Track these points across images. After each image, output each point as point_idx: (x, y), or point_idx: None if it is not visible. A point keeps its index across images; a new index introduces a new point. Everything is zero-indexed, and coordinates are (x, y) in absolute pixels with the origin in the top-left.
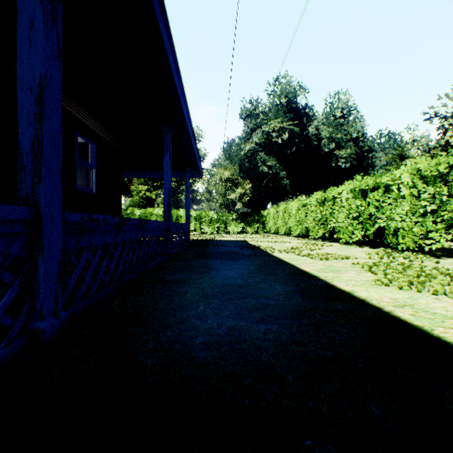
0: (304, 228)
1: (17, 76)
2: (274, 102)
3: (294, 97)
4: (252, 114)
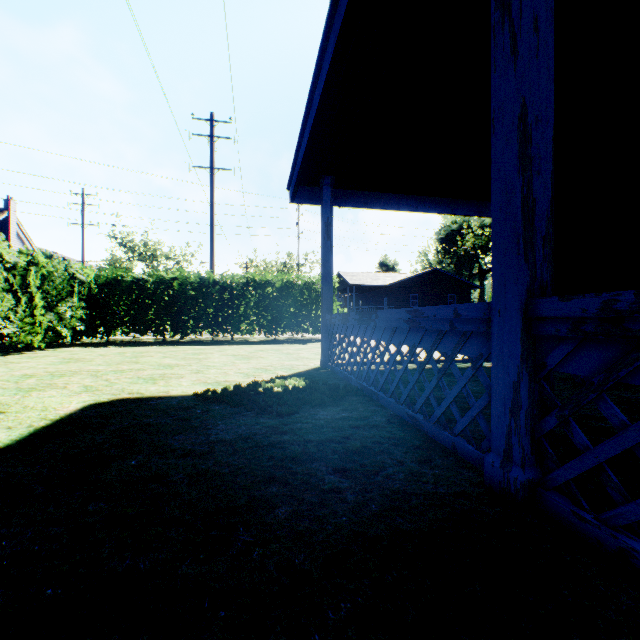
0: None
1: None
2: None
3: None
4: None
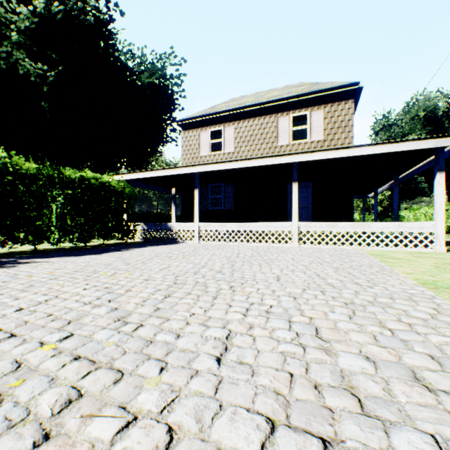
0: (445, 226)
1: (394, 204)
2: (410, 116)
3: (433, 108)
4: (384, 126)
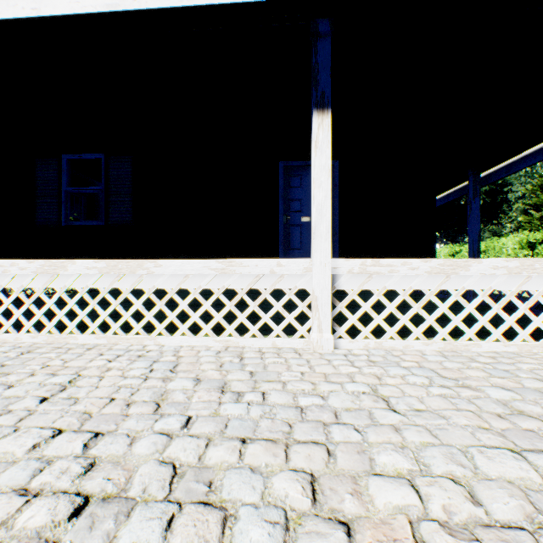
0: None
1: (472, 230)
2: None
3: None
4: None
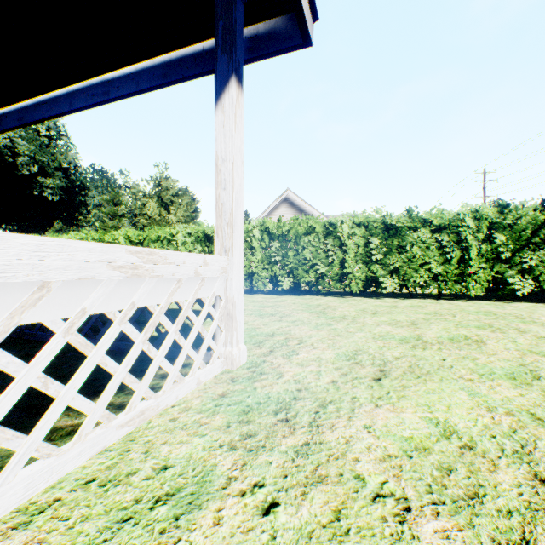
0: None
1: None
2: None
3: None
4: None
